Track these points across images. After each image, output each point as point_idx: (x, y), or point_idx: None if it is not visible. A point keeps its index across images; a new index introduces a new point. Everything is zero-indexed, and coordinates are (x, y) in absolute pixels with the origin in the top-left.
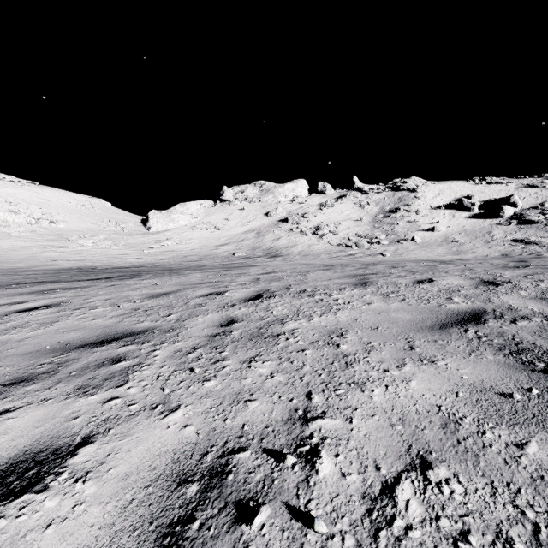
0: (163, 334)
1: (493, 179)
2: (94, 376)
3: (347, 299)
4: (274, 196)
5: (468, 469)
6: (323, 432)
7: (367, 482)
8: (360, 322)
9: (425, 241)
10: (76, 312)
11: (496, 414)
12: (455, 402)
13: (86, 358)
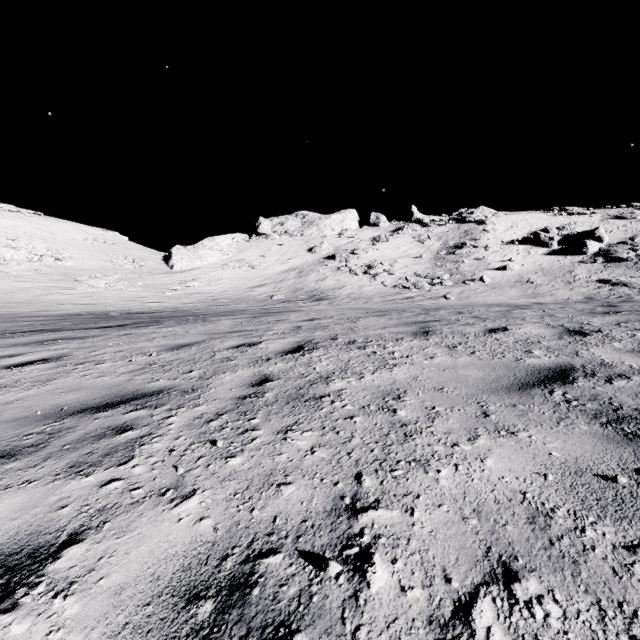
0: (182, 395)
1: (575, 209)
2: (92, 450)
3: (405, 352)
4: (319, 229)
5: (566, 582)
6: (376, 529)
7: (435, 600)
8: (421, 381)
9: (496, 282)
10: (79, 367)
11: (597, 505)
12: (544, 487)
13: (85, 426)
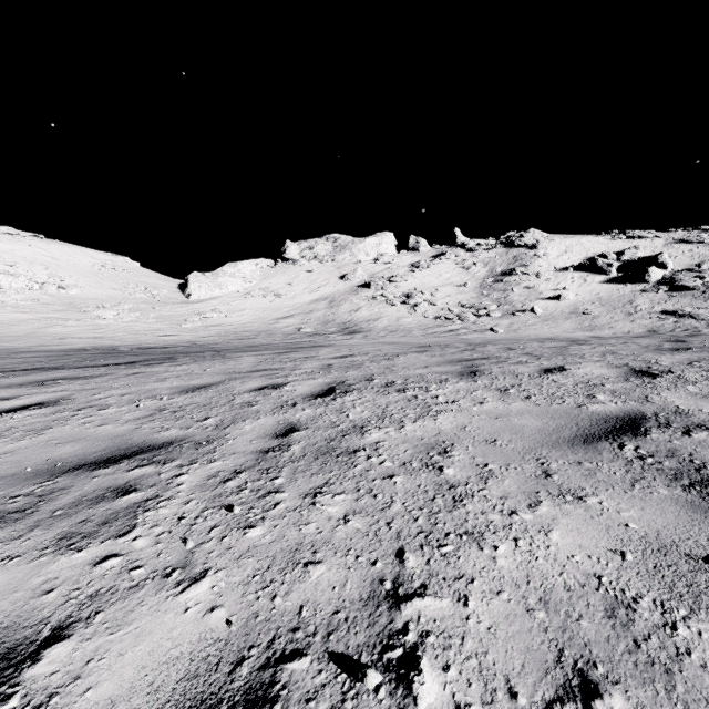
0: (195, 448)
1: (635, 232)
2: (88, 517)
3: (450, 396)
4: (352, 254)
5: (659, 699)
6: (423, 623)
7: None
8: (470, 431)
9: (549, 313)
10: (79, 413)
11: (688, 593)
12: (623, 569)
13: (81, 487)
